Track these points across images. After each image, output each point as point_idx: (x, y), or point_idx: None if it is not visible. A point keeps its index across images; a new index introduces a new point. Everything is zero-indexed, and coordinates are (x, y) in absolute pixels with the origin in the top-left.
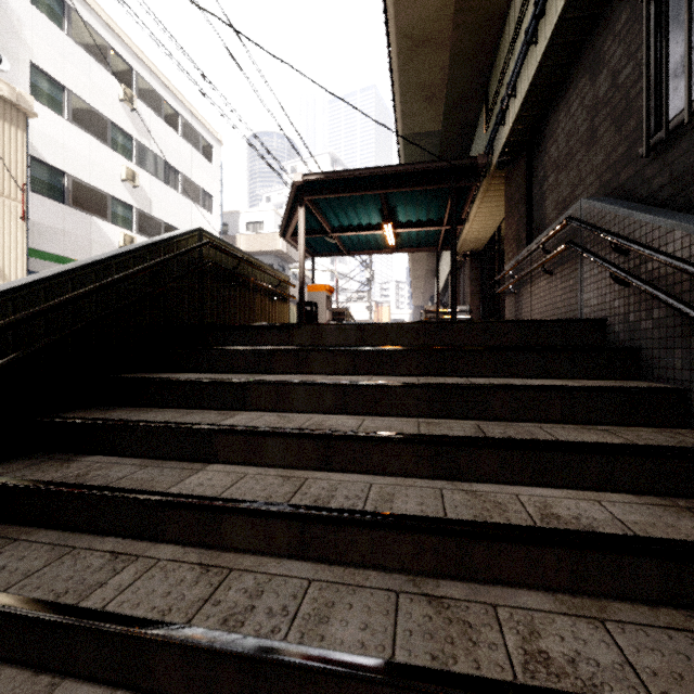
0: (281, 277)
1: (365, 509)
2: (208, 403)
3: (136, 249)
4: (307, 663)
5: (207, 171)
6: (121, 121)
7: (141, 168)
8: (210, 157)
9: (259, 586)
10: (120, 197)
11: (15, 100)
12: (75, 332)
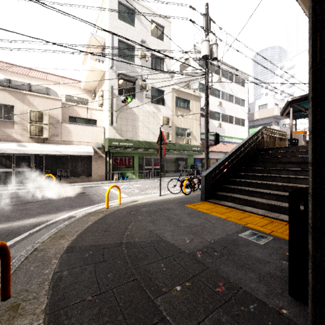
0: (283, 133)
1: (305, 169)
2: (272, 161)
3: (253, 134)
4: (295, 177)
5: (243, 91)
6: (217, 87)
7: (222, 99)
8: (244, 85)
9: (288, 176)
10: (217, 111)
11: (198, 95)
12: (249, 149)
